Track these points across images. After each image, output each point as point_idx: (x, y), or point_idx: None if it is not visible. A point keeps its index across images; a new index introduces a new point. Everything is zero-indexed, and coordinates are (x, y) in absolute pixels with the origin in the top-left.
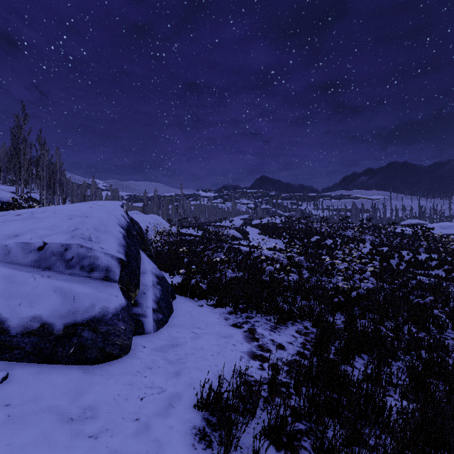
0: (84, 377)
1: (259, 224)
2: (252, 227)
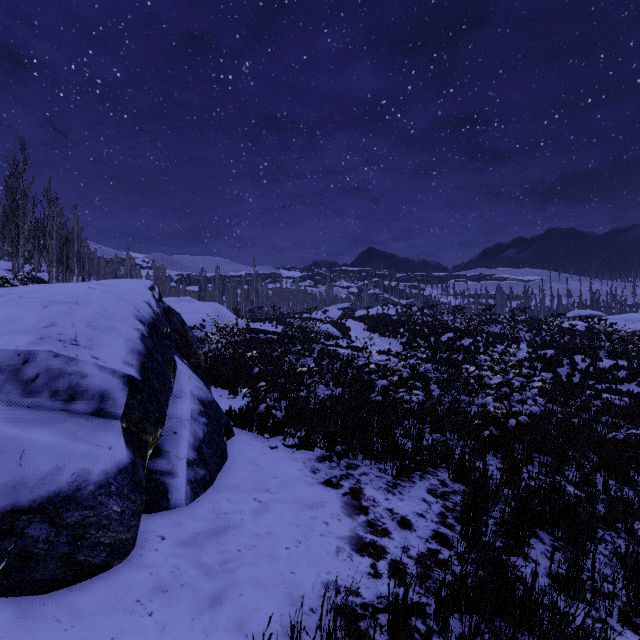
0: (16, 630)
1: (365, 316)
2: (354, 320)
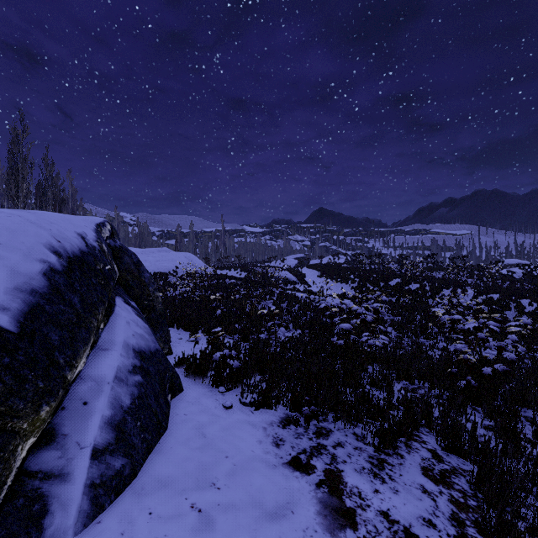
0: None
1: (318, 264)
2: (309, 268)
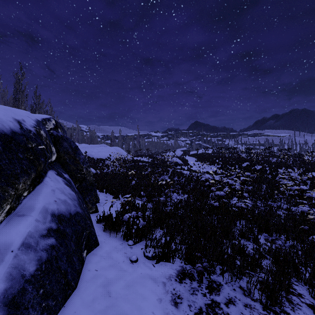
0: None
1: (195, 154)
2: (190, 156)
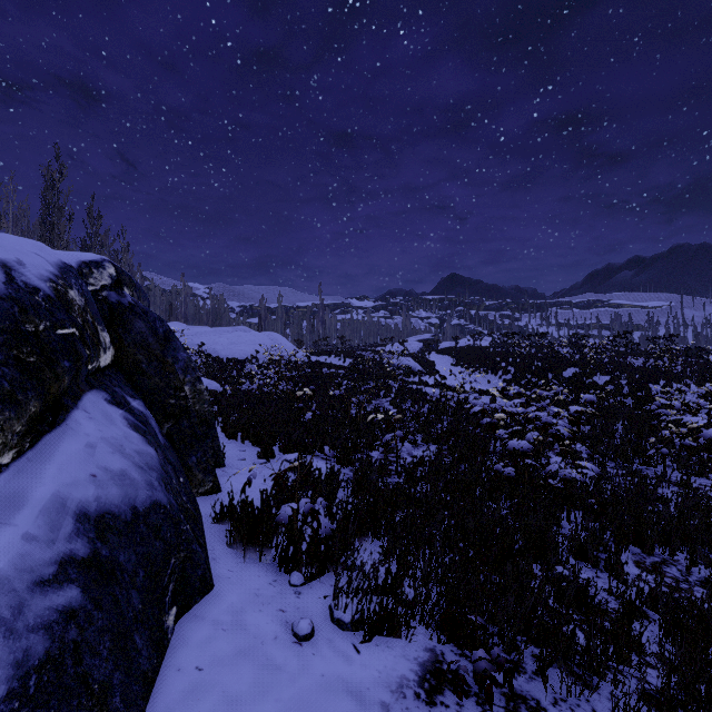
0: None
1: (451, 348)
2: (439, 353)
